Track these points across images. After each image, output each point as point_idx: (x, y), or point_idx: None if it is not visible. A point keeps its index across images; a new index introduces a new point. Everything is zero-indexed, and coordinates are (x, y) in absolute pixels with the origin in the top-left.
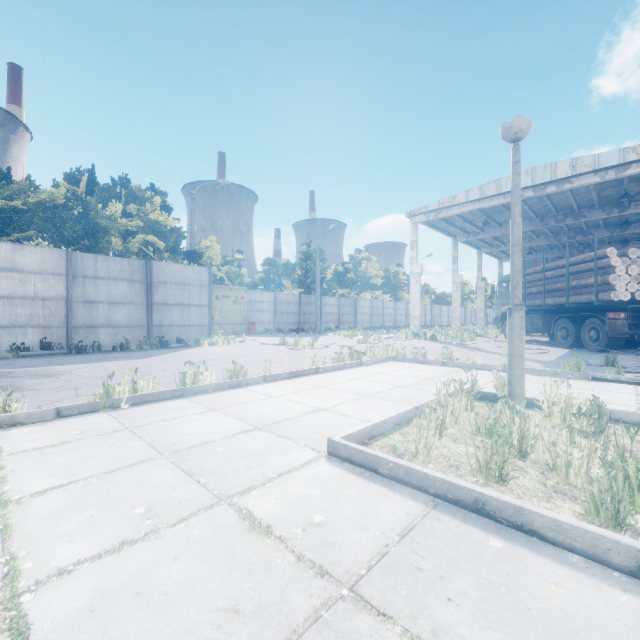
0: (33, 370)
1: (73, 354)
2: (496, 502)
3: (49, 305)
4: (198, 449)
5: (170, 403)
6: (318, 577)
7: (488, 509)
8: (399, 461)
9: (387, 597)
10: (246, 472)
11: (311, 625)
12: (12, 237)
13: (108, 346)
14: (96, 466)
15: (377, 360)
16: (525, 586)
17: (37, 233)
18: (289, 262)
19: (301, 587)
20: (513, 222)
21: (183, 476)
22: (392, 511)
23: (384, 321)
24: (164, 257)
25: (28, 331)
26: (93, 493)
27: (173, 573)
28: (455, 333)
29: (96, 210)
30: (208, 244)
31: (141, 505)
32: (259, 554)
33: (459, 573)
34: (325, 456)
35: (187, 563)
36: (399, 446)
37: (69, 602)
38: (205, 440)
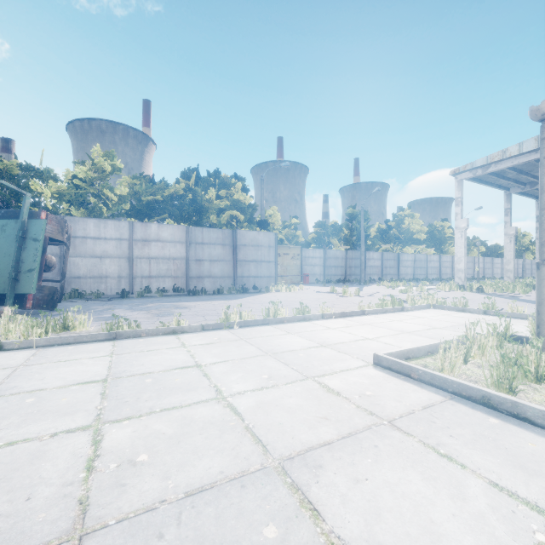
0: (174, 304)
1: (190, 295)
2: (498, 398)
3: (177, 263)
4: (287, 353)
5: (262, 327)
6: (369, 415)
7: (492, 403)
8: (426, 370)
9: (411, 428)
10: (320, 367)
11: (366, 430)
12: (155, 219)
13: (210, 291)
14: (234, 355)
15: (417, 307)
16: (507, 440)
17: (168, 215)
18: (336, 223)
19: (360, 417)
20: (541, 189)
21: (283, 365)
22: (419, 396)
23: (428, 273)
24: (243, 226)
25: (166, 280)
26: (238, 366)
27: (291, 401)
28: (506, 285)
29: (201, 196)
30: (271, 213)
31: (265, 374)
32: (334, 402)
33: (461, 428)
34: (372, 365)
35: (297, 399)
36: (429, 365)
37: (248, 403)
38: (290, 349)
